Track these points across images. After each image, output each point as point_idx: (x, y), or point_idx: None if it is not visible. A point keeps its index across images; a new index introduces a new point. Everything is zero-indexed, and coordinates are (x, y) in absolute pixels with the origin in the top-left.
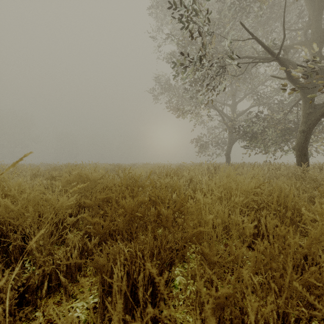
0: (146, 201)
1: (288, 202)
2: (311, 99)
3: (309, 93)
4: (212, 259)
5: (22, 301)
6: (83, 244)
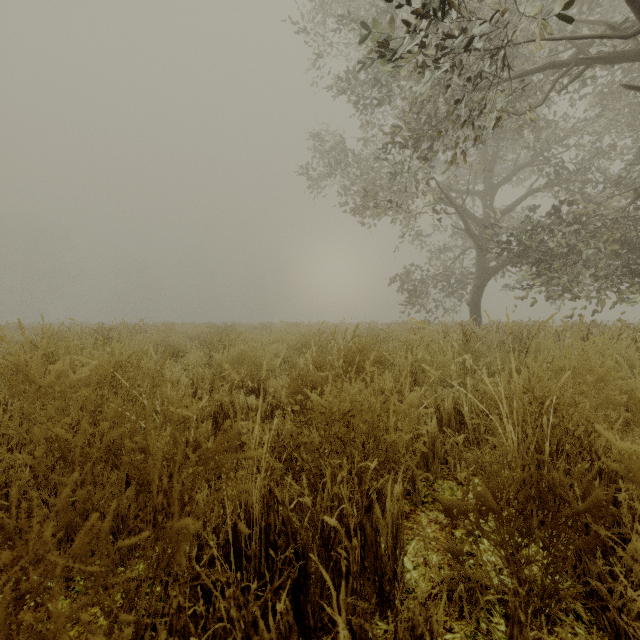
0: None
1: None
2: None
3: None
4: None
5: None
6: None
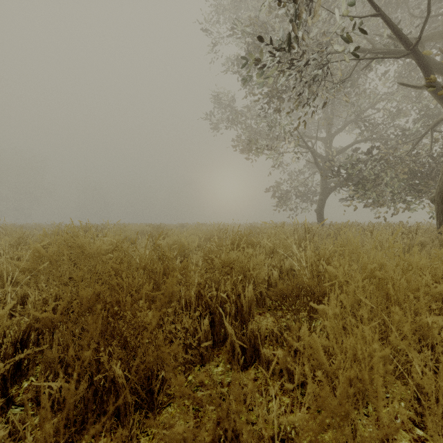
0: None
1: None
2: None
3: None
4: None
5: None
6: None
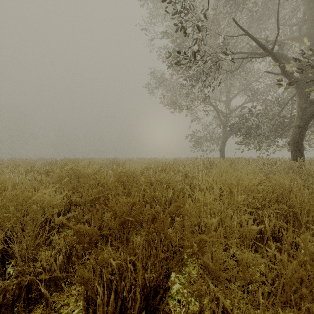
0: (139, 202)
1: (293, 200)
2: (306, 94)
3: (304, 88)
4: (217, 274)
5: None
6: (71, 247)
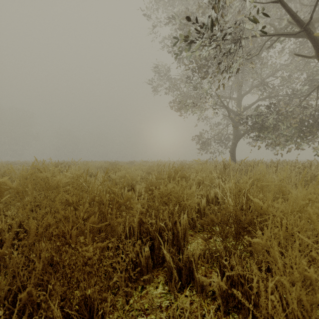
0: None
1: None
2: None
3: None
4: None
5: None
6: None
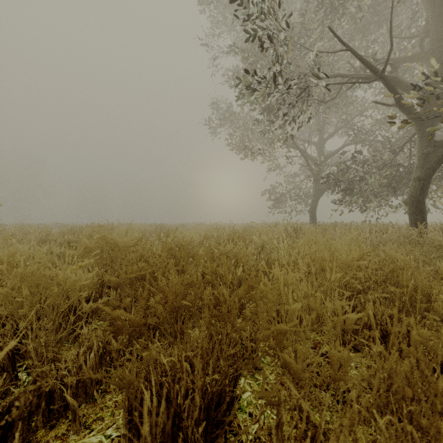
0: (197, 282)
1: (406, 280)
2: (429, 134)
3: (427, 126)
4: (300, 375)
5: (6, 435)
6: (105, 343)
